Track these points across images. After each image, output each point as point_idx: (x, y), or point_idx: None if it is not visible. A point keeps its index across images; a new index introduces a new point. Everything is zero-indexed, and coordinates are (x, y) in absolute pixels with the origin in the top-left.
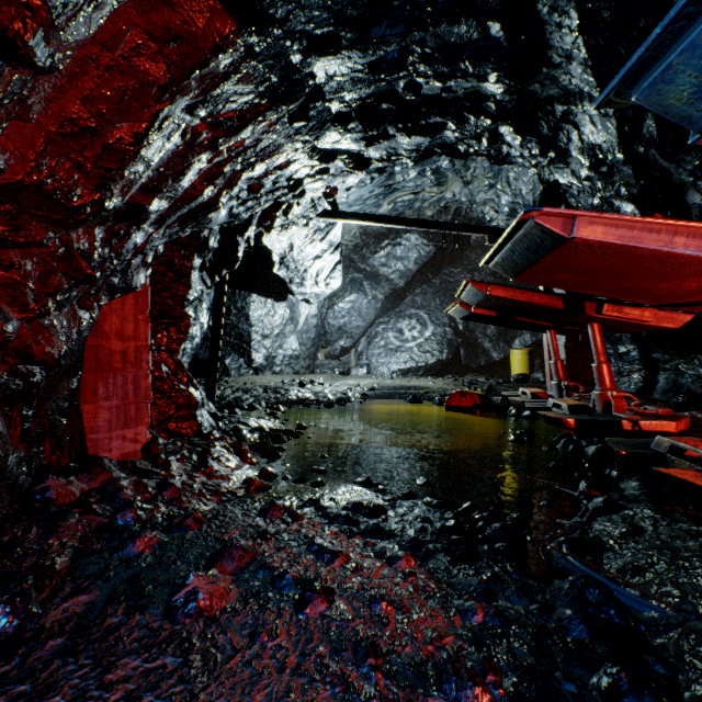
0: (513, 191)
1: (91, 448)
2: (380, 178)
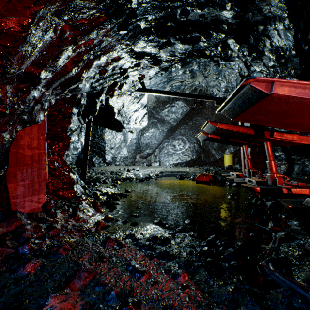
0: (227, 80)
1: (13, 206)
2: (165, 73)
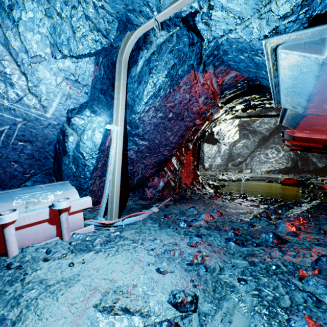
0: None
1: (182, 182)
2: None
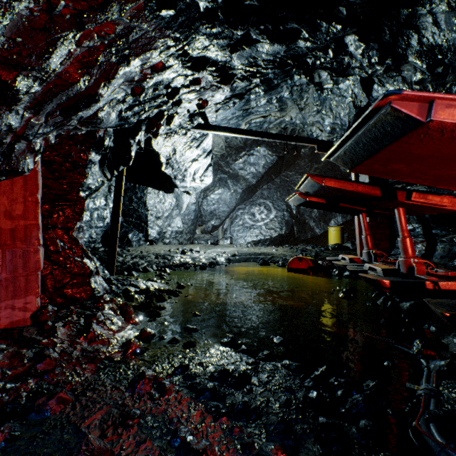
0: (334, 115)
1: None
2: (239, 103)
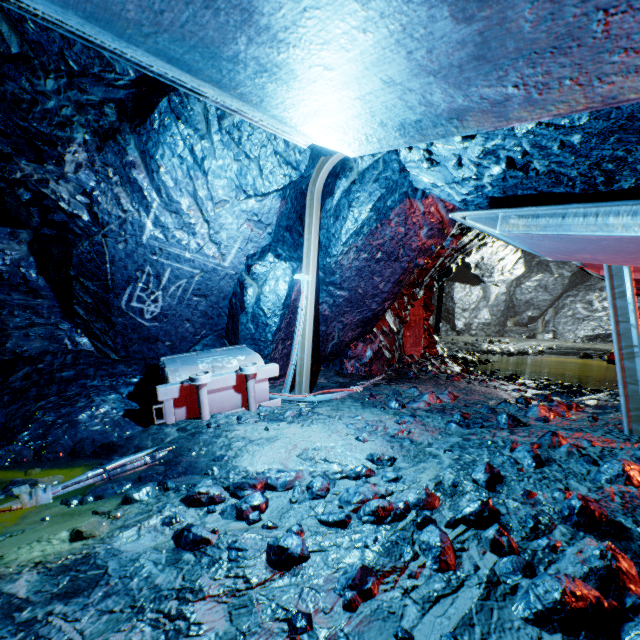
0: None
1: (405, 352)
2: None
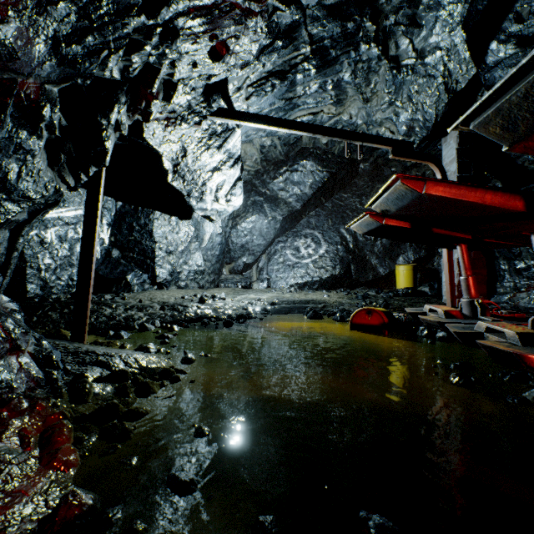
0: (414, 106)
1: None
2: (281, 86)
